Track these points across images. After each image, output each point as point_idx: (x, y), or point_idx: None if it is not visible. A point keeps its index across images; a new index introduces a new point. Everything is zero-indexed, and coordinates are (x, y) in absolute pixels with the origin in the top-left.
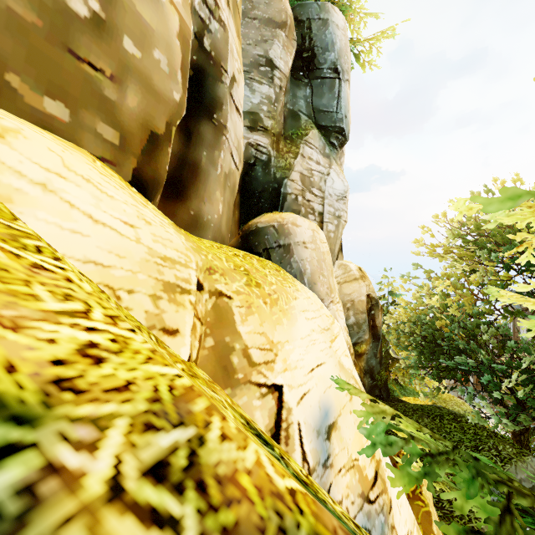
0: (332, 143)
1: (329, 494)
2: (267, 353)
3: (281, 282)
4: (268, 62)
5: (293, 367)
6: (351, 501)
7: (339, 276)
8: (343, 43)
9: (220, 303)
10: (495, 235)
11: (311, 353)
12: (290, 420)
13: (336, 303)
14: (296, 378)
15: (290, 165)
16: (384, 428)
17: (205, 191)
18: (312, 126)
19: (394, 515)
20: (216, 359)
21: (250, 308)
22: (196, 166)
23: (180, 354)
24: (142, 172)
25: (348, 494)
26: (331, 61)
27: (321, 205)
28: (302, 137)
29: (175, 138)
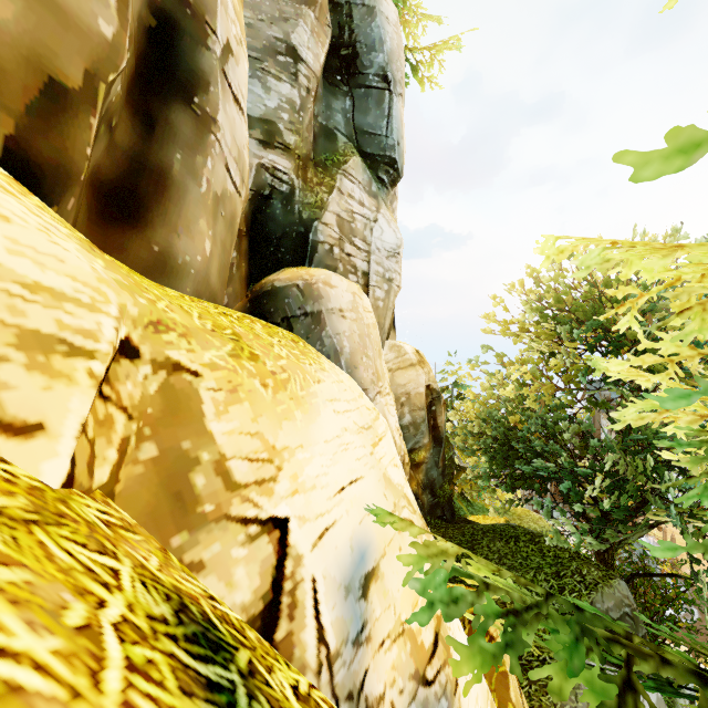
0: (380, 178)
1: (363, 689)
2: (262, 466)
3: (296, 357)
4: (290, 50)
5: (310, 487)
6: (399, 690)
7: (391, 361)
8: (395, 44)
9: (176, 382)
10: (577, 310)
11: (341, 463)
12: (299, 575)
13: (385, 394)
14: (313, 504)
15: (322, 202)
16: (447, 573)
17: (179, 216)
18: (353, 152)
19: (461, 695)
20: (161, 480)
21: (235, 392)
22: (164, 175)
23: (38, 475)
24: (29, 147)
25: (394, 679)
26: (379, 65)
27: (366, 262)
28: (339, 165)
29: (124, 123)
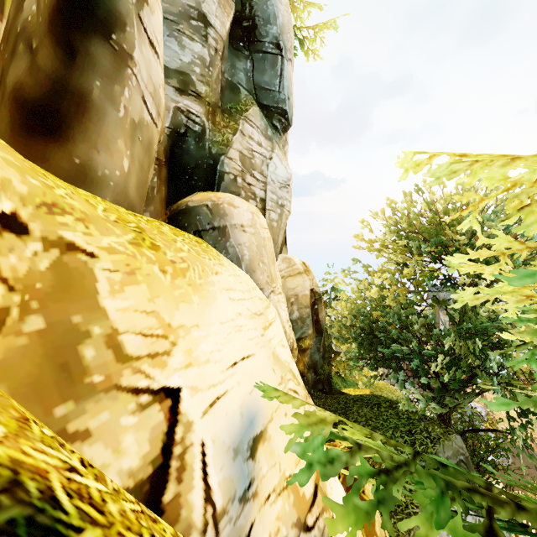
0: (274, 125)
1: None
2: (156, 341)
3: (197, 252)
4: (201, 16)
5: (204, 361)
6: None
7: (283, 270)
8: (285, 20)
9: (69, 261)
10: (423, 231)
11: (234, 342)
12: (189, 440)
13: (278, 293)
14: (206, 376)
15: (228, 140)
16: (324, 435)
17: (99, 134)
18: (253, 102)
19: (336, 536)
20: (47, 351)
21: (132, 274)
22: (84, 98)
23: None
24: None
25: (278, 528)
26: (273, 35)
27: (263, 190)
28: (241, 112)
29: (46, 49)
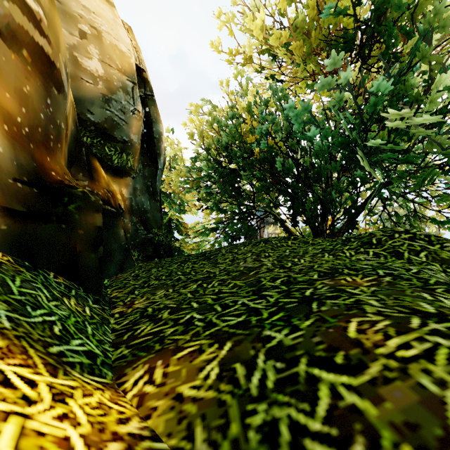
0: None
1: None
2: None
3: None
4: None
5: None
6: None
7: None
8: None
9: None
10: None
11: None
12: None
13: None
14: None
15: None
16: None
17: None
18: None
19: None
20: None
21: None
22: None
23: None
24: None
25: None
26: None
27: None
28: None
29: None
